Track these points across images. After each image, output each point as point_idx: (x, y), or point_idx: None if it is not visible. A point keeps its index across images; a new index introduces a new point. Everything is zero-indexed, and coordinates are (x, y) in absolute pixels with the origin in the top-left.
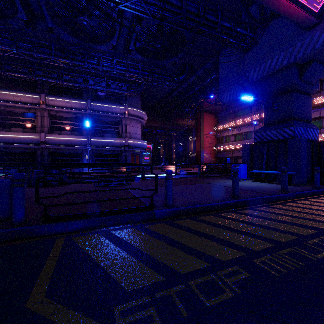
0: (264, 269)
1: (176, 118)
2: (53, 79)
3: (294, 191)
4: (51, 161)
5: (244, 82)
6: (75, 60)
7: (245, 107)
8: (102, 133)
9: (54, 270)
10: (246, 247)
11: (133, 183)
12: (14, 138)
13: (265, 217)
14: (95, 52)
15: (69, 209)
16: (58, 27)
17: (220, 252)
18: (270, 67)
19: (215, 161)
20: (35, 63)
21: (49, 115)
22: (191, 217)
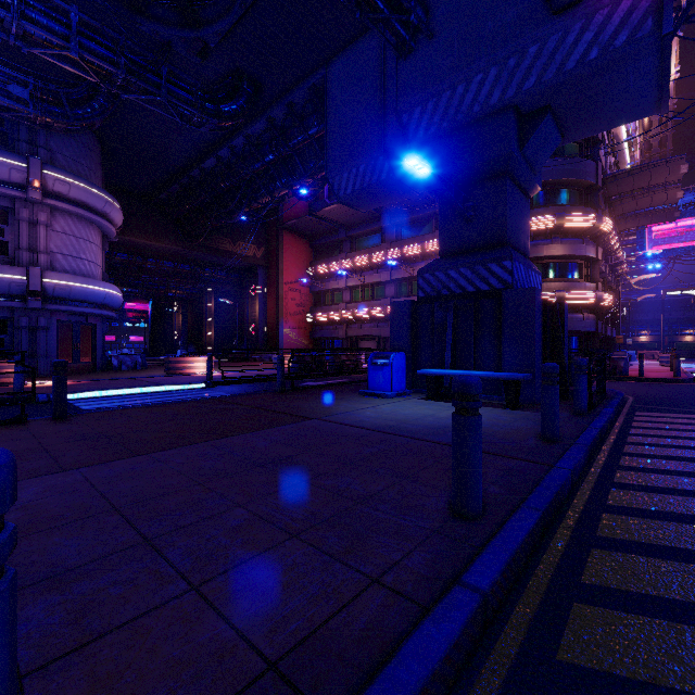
0: None
1: (215, 236)
2: None
3: (564, 431)
4: None
5: (394, 144)
6: None
7: (373, 230)
8: None
9: None
10: None
11: None
12: None
13: None
14: None
15: None
16: None
17: None
18: (460, 105)
19: (310, 346)
20: None
21: None
22: None
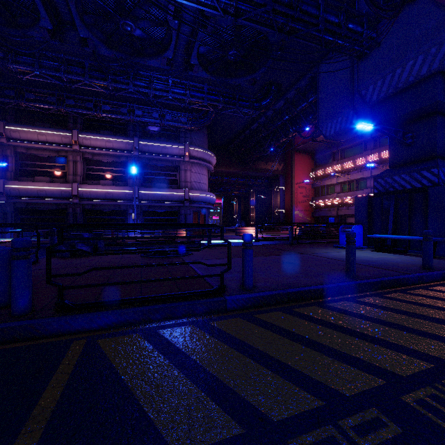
0: (426, 417)
1: (256, 161)
2: (89, 109)
3: (444, 267)
4: (86, 221)
5: (358, 105)
6: (117, 82)
7: (357, 143)
8: (153, 183)
9: (58, 402)
10: (384, 368)
11: (195, 252)
12: (39, 191)
13: (405, 312)
14: (143, 70)
15: (99, 292)
16: (93, 37)
17: (340, 378)
18: (399, 79)
19: (312, 222)
20: (65, 89)
21: (83, 159)
22: (283, 308)
